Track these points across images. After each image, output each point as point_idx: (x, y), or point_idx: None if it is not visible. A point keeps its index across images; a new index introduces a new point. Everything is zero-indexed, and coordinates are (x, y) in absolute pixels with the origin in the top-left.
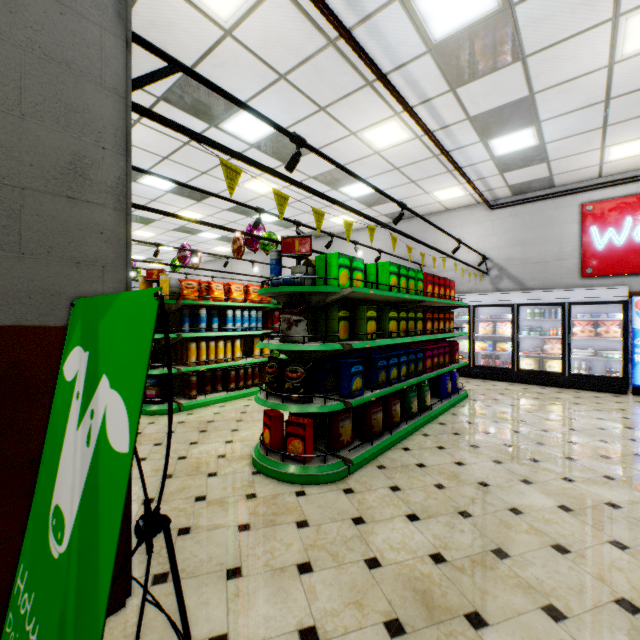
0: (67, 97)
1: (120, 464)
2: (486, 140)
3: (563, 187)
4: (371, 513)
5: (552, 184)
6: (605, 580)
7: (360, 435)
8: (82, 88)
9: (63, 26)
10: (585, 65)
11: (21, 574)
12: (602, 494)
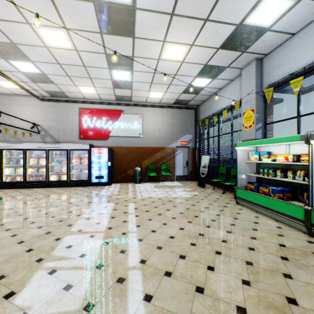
0: None
1: None
2: (6, 59)
3: (73, 99)
4: None
5: (67, 96)
6: None
7: None
8: None
9: None
10: (33, 41)
11: None
12: None
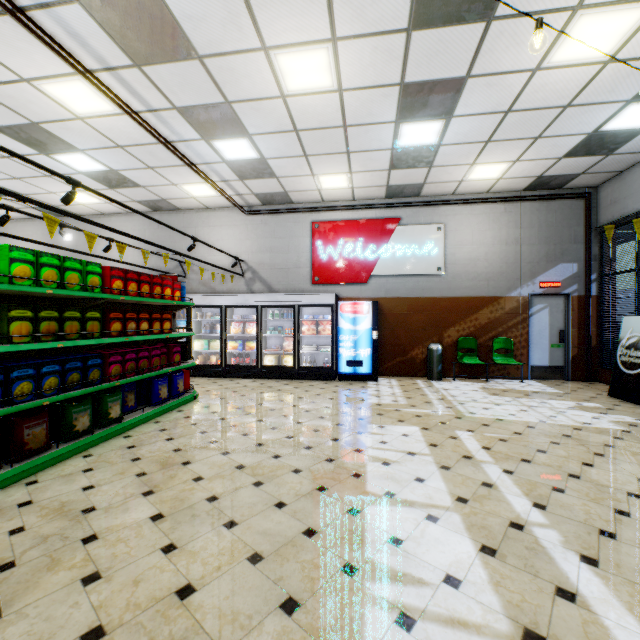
0: None
1: None
2: (208, 139)
3: (300, 205)
4: None
5: (291, 200)
6: (103, 606)
7: None
8: None
9: None
10: (262, 89)
11: None
12: (215, 488)
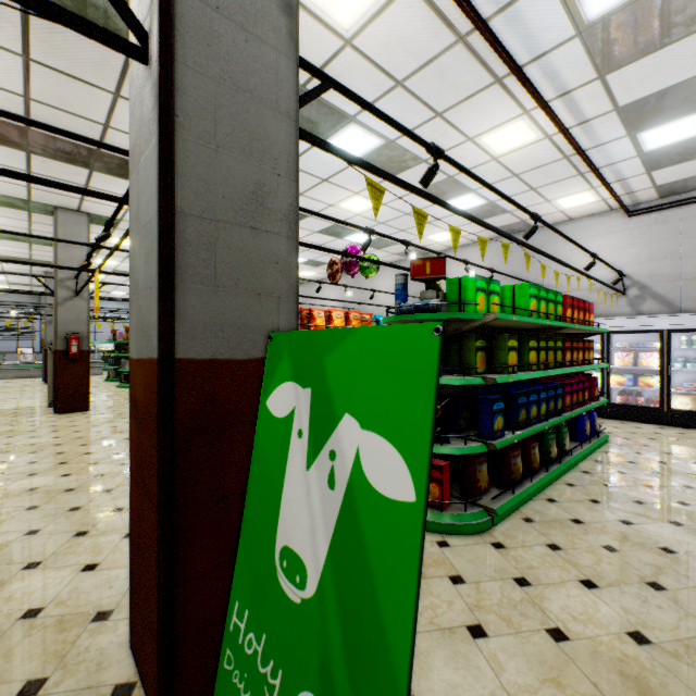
0: (250, 125)
1: (401, 513)
2: (635, 133)
3: None
4: (534, 574)
5: None
6: None
7: (496, 481)
8: (262, 115)
9: (247, 53)
10: None
11: (237, 612)
12: None
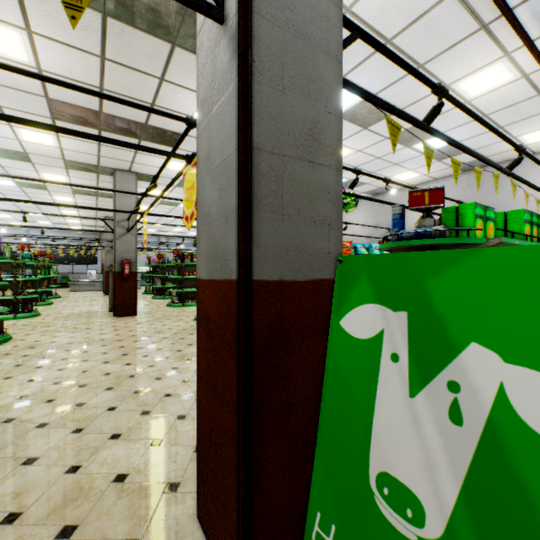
0: (308, 68)
1: None
2: None
3: None
4: None
5: None
6: None
7: None
8: (316, 59)
9: (305, 3)
10: None
11: (319, 523)
12: None
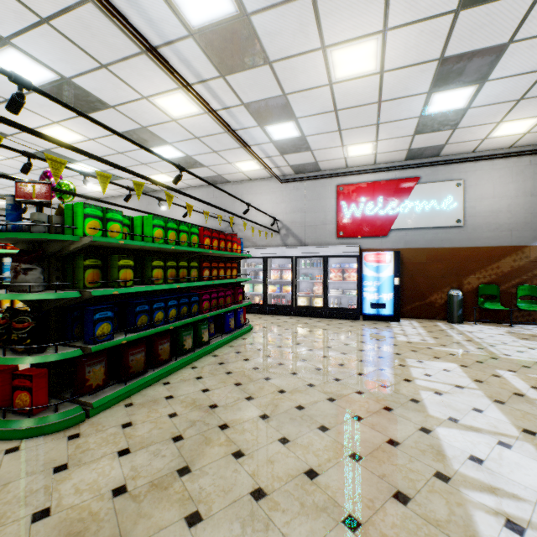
0: None
1: None
2: (263, 125)
3: (326, 172)
4: (82, 457)
5: (319, 168)
6: (255, 475)
7: (118, 377)
8: None
9: None
10: (314, 80)
11: None
12: (298, 399)
